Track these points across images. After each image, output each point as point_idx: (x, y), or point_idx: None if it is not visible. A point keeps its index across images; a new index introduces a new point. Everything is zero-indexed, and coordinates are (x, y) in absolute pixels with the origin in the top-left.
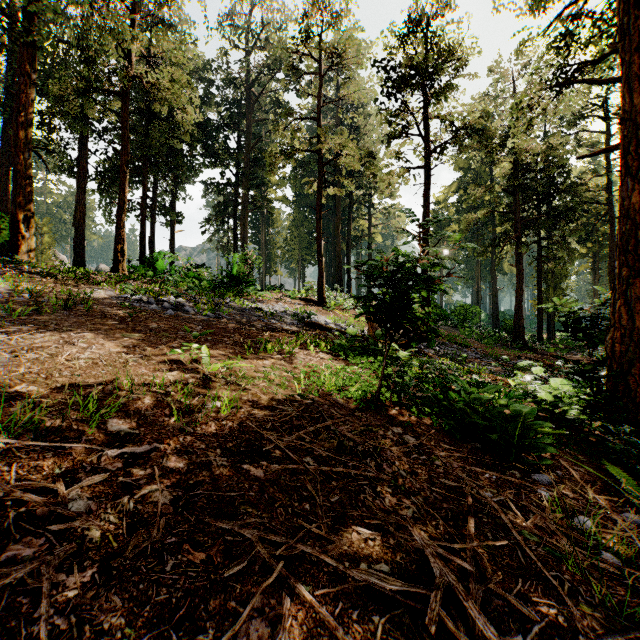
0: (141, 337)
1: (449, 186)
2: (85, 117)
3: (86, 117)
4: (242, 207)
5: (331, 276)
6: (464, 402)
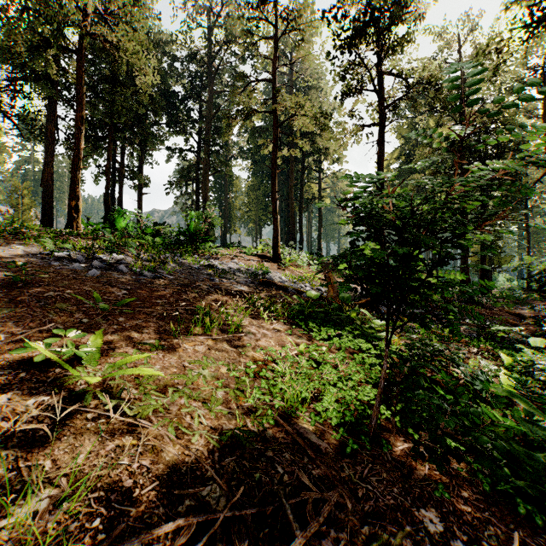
0: (1, 316)
1: (392, 153)
2: (53, 84)
3: (54, 84)
4: (203, 171)
5: (285, 235)
6: (512, 426)
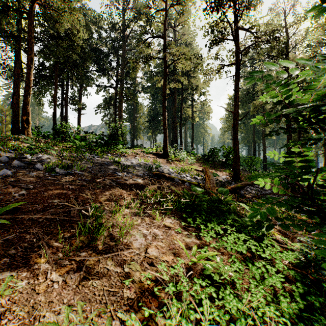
0: None
1: None
2: (20, 41)
3: (20, 41)
4: (119, 99)
5: (170, 140)
6: None
